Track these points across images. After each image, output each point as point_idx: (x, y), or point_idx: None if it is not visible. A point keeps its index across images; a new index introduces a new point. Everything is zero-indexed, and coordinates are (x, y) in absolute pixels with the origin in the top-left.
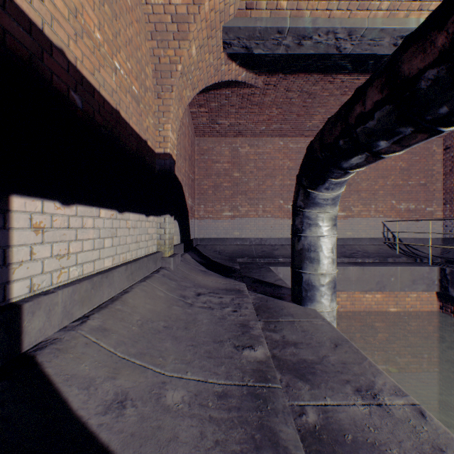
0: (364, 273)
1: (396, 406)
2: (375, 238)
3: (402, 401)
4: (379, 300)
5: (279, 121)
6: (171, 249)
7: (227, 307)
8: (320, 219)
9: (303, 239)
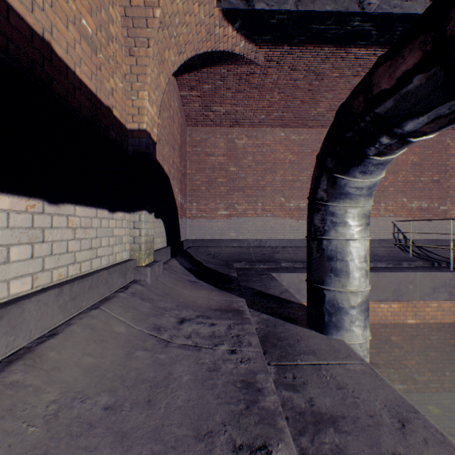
0: (379, 280)
1: None
2: (385, 240)
3: None
4: (396, 310)
5: (281, 109)
6: (149, 255)
7: (221, 344)
8: (351, 216)
9: (325, 243)
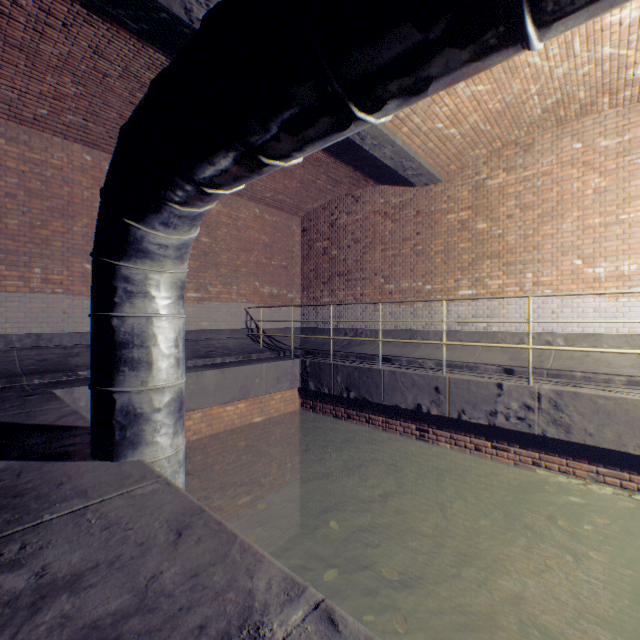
0: (226, 377)
1: (295, 635)
2: (238, 330)
3: (302, 610)
4: (244, 411)
5: (83, 112)
6: None
7: None
8: (155, 284)
9: (117, 323)
